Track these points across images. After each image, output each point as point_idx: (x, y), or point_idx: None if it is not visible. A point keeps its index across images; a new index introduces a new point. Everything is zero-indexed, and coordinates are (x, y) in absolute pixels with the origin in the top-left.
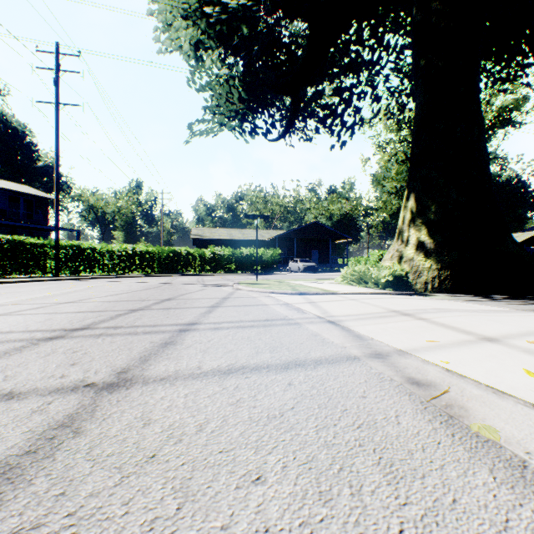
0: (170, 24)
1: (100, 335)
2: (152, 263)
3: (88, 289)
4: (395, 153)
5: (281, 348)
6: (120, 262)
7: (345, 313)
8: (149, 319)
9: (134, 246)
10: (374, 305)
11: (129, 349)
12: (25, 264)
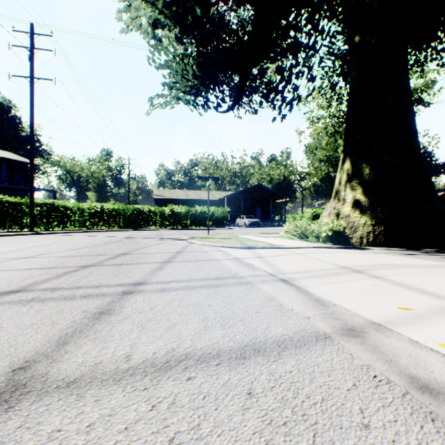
0: (131, 5)
1: (31, 300)
2: (118, 219)
3: (53, 243)
4: (325, 127)
5: (234, 320)
6: (90, 218)
7: (296, 269)
8: (95, 278)
9: (102, 204)
10: (321, 260)
11: (53, 322)
12: (3, 220)
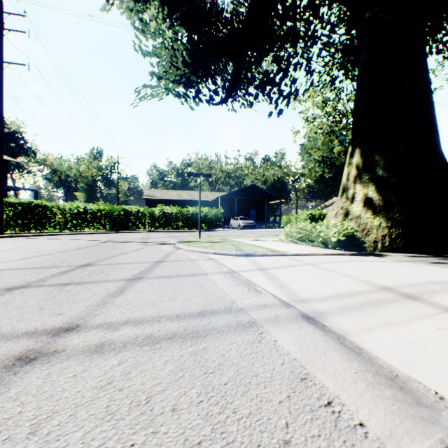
0: None
1: None
2: (103, 220)
3: (12, 248)
4: (320, 127)
5: None
6: (72, 219)
7: (317, 292)
8: (2, 316)
9: (86, 205)
10: (345, 275)
11: None
12: None
